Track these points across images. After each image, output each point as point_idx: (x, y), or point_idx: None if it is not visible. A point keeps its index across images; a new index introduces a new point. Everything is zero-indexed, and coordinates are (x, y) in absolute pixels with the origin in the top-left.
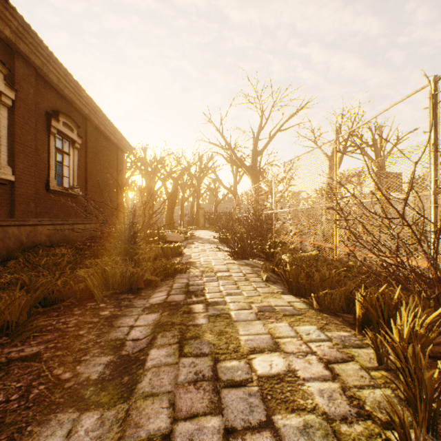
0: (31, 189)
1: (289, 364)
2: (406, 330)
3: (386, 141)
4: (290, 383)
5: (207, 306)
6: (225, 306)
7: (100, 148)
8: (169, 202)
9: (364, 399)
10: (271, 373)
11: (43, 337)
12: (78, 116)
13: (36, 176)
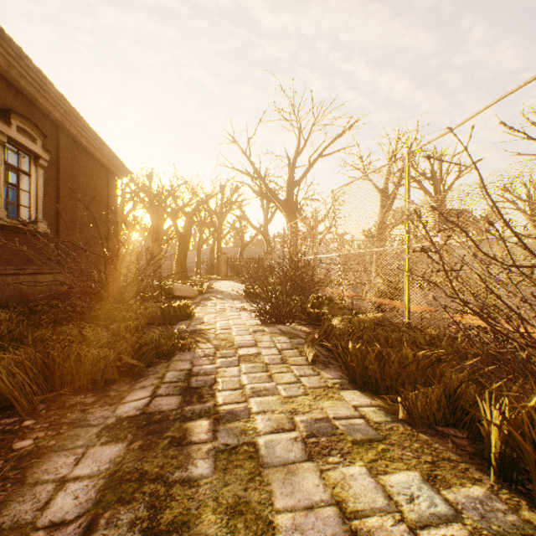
0: None
1: None
2: None
3: (447, 173)
4: None
5: (215, 425)
6: (248, 425)
7: (82, 169)
8: (181, 244)
9: None
10: None
11: None
12: (45, 122)
13: None
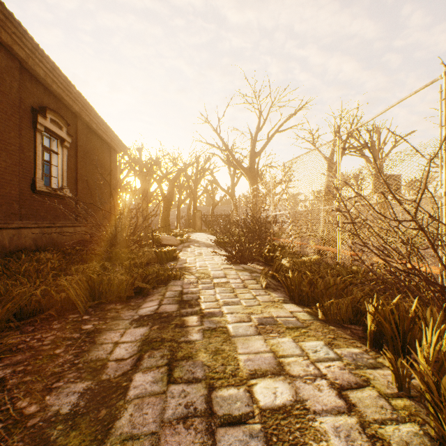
0: (15, 189)
1: (296, 392)
2: (430, 350)
3: (385, 143)
4: (299, 418)
5: (201, 319)
6: (222, 318)
7: (92, 147)
8: (165, 204)
9: (389, 439)
10: (275, 404)
11: (11, 358)
12: (68, 113)
13: (21, 176)
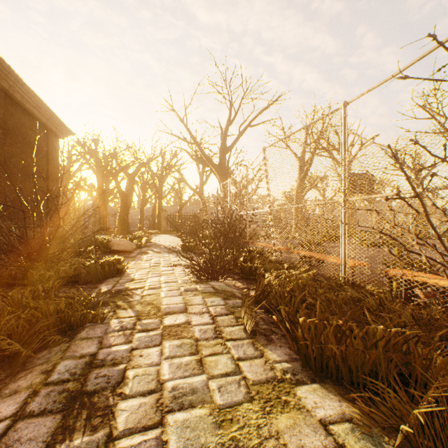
0: None
1: None
2: None
3: (352, 145)
4: None
5: None
6: None
7: (16, 125)
8: (123, 202)
9: None
10: None
11: None
12: None
13: None
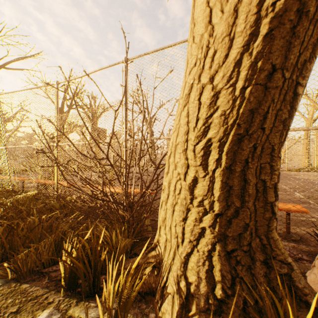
0: None
1: None
2: (111, 289)
3: (98, 108)
4: None
5: None
6: None
7: None
8: None
9: None
10: None
11: None
12: None
13: None
